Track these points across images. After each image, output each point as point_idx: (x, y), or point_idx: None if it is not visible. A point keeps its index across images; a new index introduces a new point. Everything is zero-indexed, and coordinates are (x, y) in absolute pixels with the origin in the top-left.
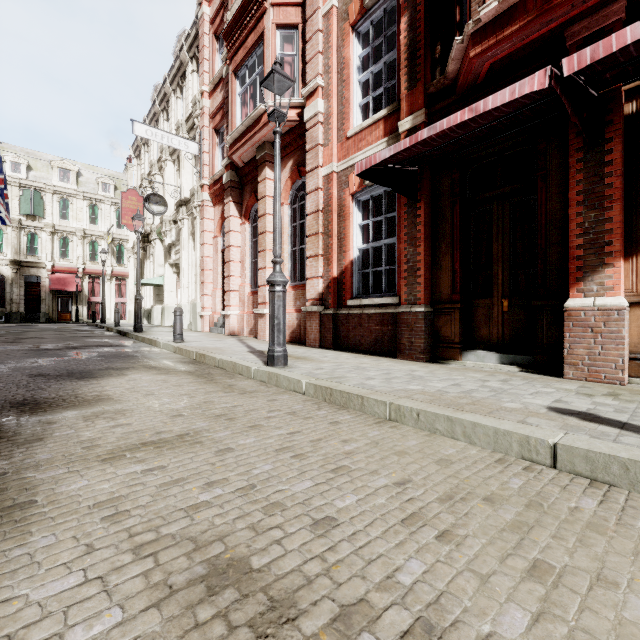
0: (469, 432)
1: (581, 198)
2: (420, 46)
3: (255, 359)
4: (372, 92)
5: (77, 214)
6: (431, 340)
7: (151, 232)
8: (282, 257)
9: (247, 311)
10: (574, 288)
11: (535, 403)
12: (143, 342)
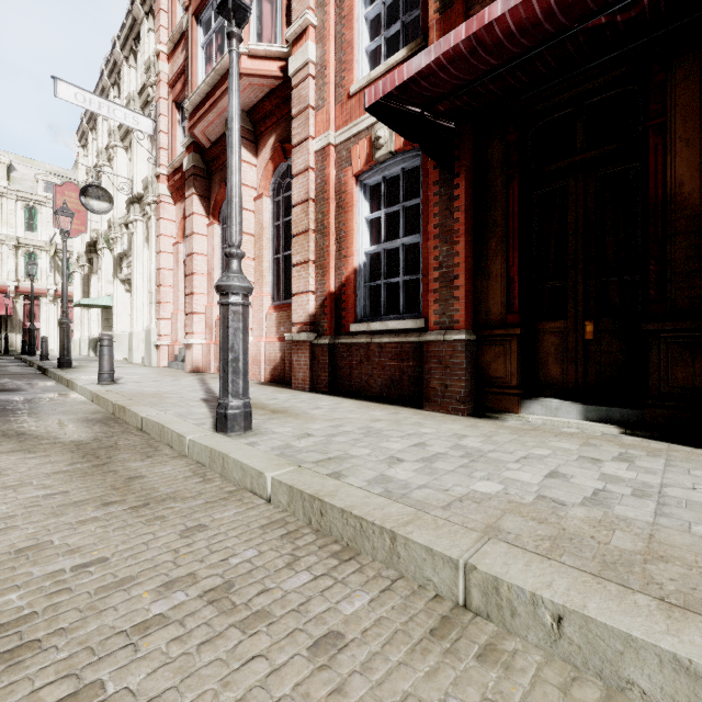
0: None
1: None
2: None
3: (204, 415)
4: (384, 31)
5: (8, 218)
6: (474, 382)
7: (97, 239)
8: (261, 267)
9: (216, 340)
10: None
11: None
12: (60, 383)
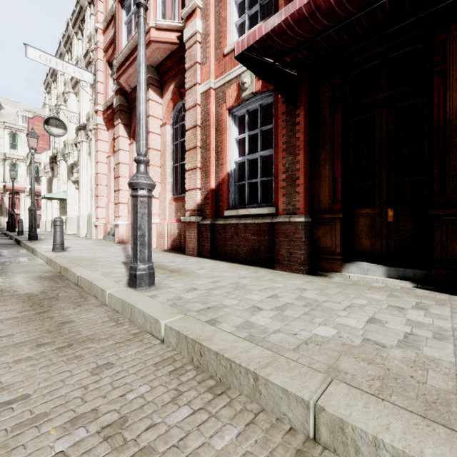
0: None
1: None
2: None
3: (122, 274)
4: (248, 10)
5: None
6: (310, 251)
7: (57, 154)
8: (165, 172)
9: None
10: None
11: None
12: (28, 251)
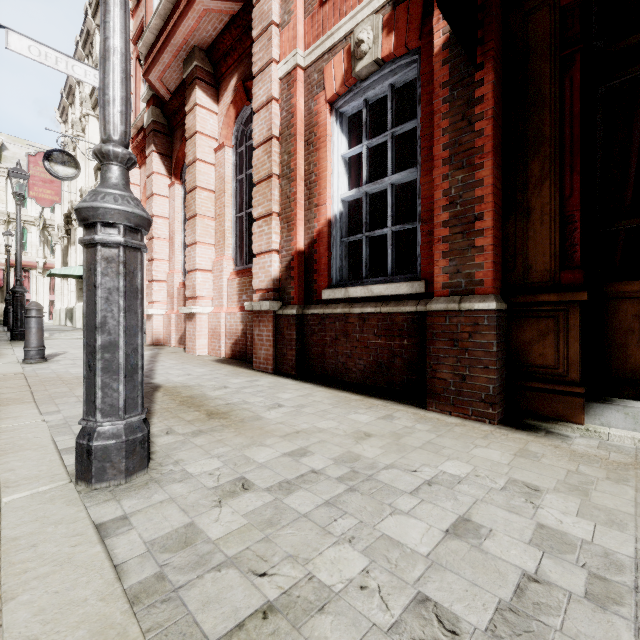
0: None
1: None
2: None
3: None
4: None
5: None
6: (504, 372)
7: (72, 210)
8: (222, 227)
9: (177, 310)
10: None
11: None
12: None
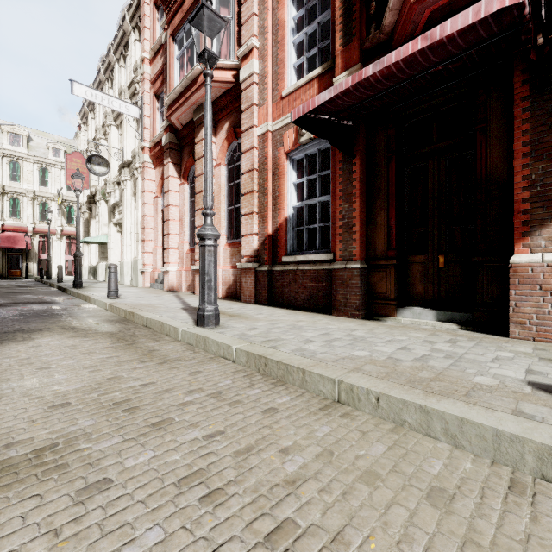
0: (454, 430)
1: (527, 149)
2: (355, 1)
3: (186, 317)
4: (306, 53)
5: (27, 176)
6: (366, 296)
7: (96, 193)
8: (219, 215)
9: (186, 268)
10: (520, 243)
11: (508, 376)
12: (79, 298)
